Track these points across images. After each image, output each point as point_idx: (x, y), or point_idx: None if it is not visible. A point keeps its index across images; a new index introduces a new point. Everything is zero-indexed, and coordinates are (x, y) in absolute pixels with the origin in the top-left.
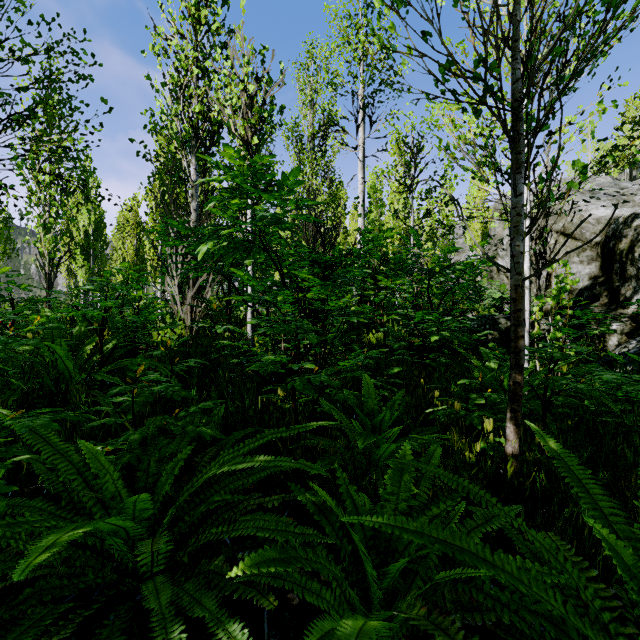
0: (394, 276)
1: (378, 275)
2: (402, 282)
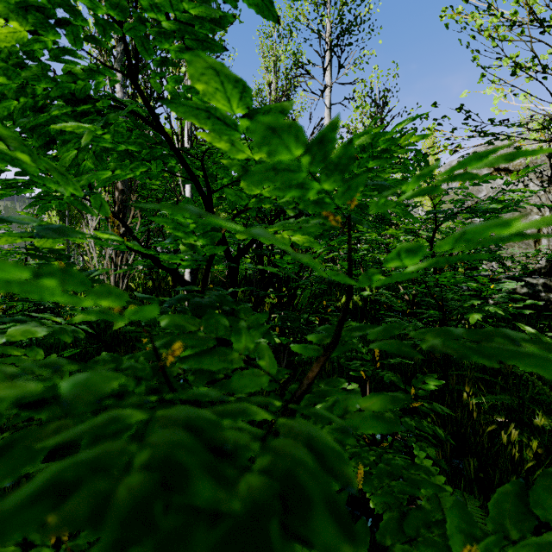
0: (374, 228)
1: (351, 228)
2: (395, 232)
